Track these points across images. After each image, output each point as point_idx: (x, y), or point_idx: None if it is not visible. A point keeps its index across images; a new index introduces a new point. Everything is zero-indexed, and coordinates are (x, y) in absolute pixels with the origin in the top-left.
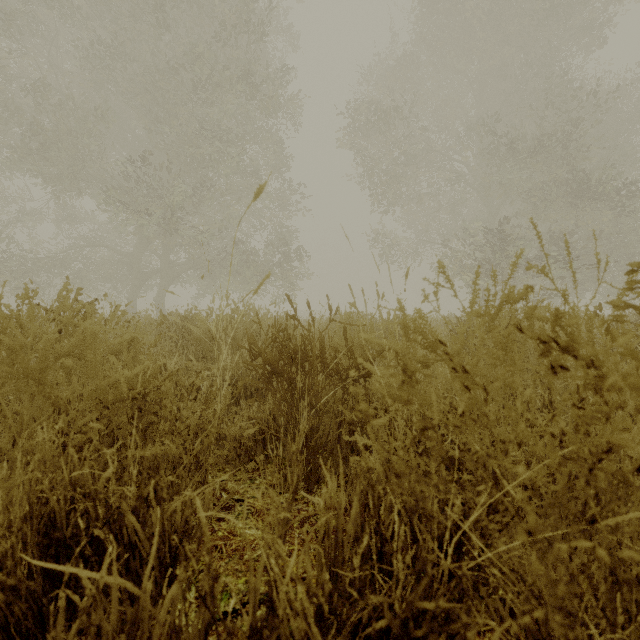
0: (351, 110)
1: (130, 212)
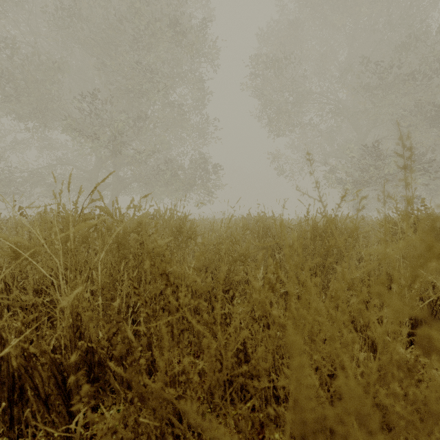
0: (253, 60)
1: (85, 138)
